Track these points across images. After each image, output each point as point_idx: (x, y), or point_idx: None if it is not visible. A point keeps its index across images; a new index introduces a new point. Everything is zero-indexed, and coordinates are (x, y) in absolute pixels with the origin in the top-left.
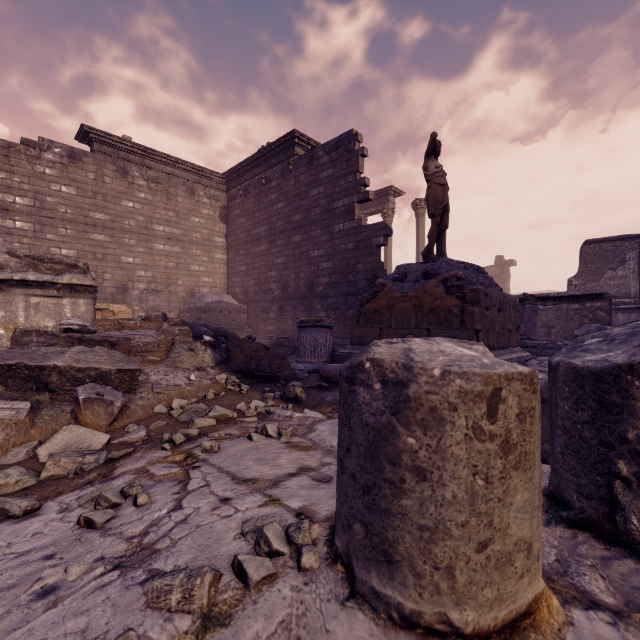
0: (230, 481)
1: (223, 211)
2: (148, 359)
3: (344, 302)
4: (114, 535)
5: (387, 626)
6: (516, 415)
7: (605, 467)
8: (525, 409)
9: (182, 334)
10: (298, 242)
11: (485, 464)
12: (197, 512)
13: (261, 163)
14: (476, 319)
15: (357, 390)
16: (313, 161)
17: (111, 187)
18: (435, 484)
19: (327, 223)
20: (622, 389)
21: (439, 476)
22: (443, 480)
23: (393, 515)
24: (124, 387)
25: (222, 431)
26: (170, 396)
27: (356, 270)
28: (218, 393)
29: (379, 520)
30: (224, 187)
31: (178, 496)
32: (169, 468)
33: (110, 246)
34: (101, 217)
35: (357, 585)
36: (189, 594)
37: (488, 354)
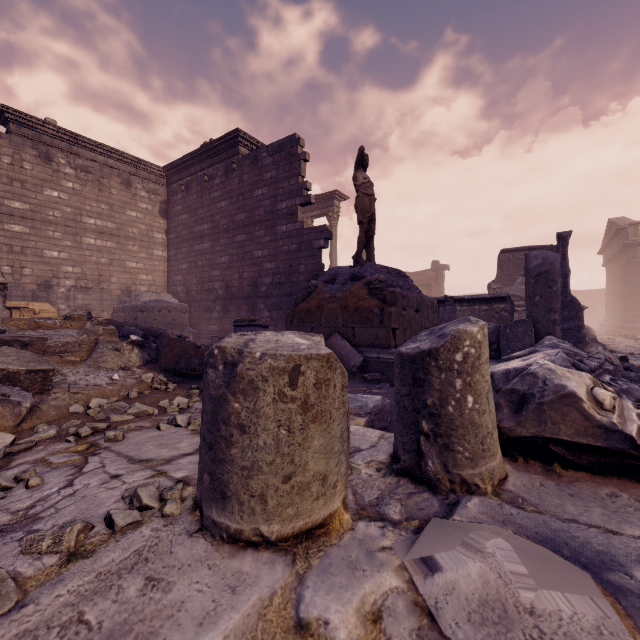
0: (126, 462)
1: (163, 206)
2: (67, 359)
3: (287, 302)
4: (0, 511)
5: (219, 544)
6: (314, 384)
7: (416, 427)
8: (321, 380)
9: (107, 334)
10: (242, 241)
11: (288, 419)
12: (86, 487)
13: (204, 159)
14: (393, 318)
15: (208, 371)
16: (257, 161)
17: (31, 174)
18: (252, 435)
19: (271, 224)
20: (425, 368)
21: (255, 429)
22: (258, 432)
23: (227, 462)
24: (36, 388)
25: (132, 423)
26: (89, 396)
27: (298, 271)
28: (143, 392)
29: (219, 468)
30: (164, 181)
31: (72, 477)
32: (69, 457)
33: (30, 238)
34: (19, 206)
35: (204, 521)
36: (59, 539)
37: (320, 343)
